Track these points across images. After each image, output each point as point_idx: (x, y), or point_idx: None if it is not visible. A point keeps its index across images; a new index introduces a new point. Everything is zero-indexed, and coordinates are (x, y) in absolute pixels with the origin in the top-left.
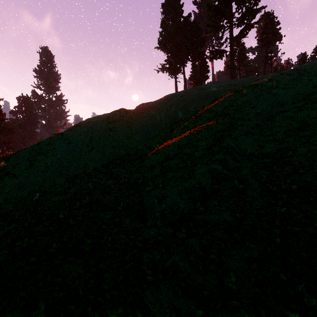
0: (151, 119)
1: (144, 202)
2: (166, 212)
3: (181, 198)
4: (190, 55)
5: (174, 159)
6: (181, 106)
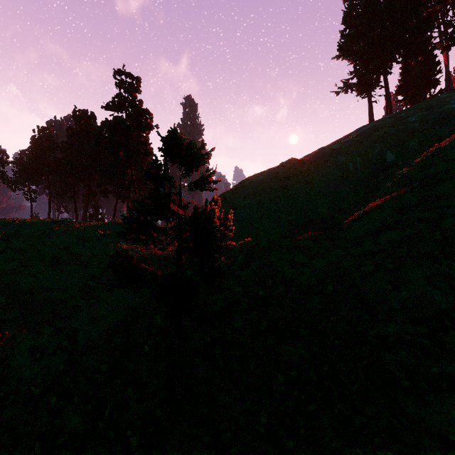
0: (339, 169)
1: (362, 288)
2: (409, 304)
3: (433, 286)
4: (400, 52)
5: (397, 228)
6: (390, 143)
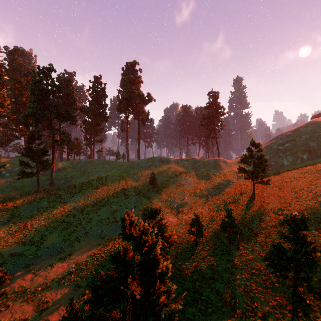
0: None
1: None
2: None
3: None
4: None
5: None
6: None
